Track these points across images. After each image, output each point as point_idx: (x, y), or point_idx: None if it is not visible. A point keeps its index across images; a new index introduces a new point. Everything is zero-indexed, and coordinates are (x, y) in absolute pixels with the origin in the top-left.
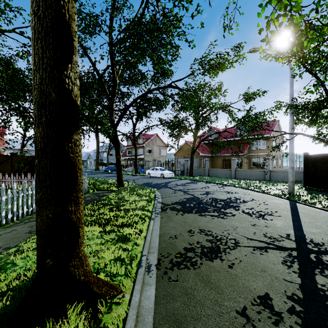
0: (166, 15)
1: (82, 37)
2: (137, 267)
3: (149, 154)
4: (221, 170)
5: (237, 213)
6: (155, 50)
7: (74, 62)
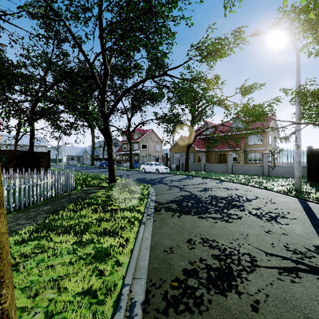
0: None
1: (65, 14)
2: (113, 308)
3: (145, 149)
4: (217, 165)
5: (243, 215)
6: (149, 37)
7: None
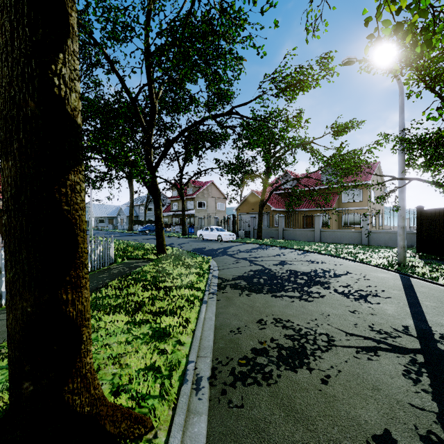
0: (224, 10)
1: (105, 42)
2: (179, 381)
3: (202, 208)
4: (300, 230)
5: (326, 294)
6: (210, 63)
7: (70, 51)
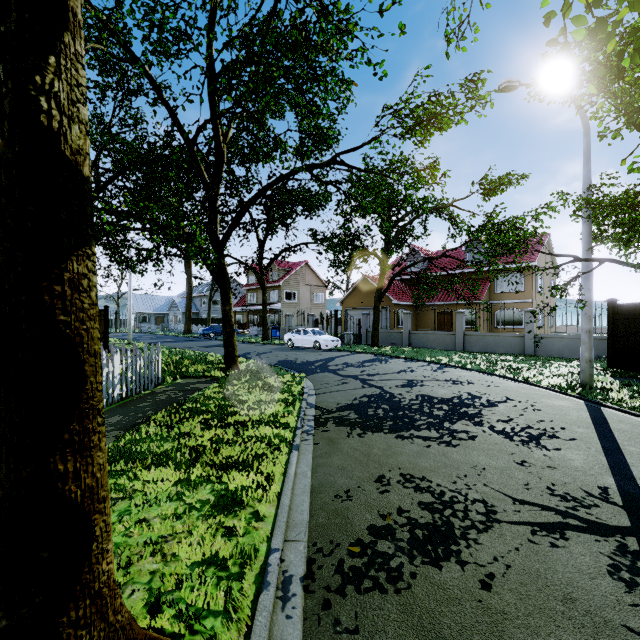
0: (325, 9)
1: (147, 56)
2: (256, 585)
3: (292, 300)
4: (435, 334)
5: (479, 433)
6: (303, 89)
7: (70, 54)
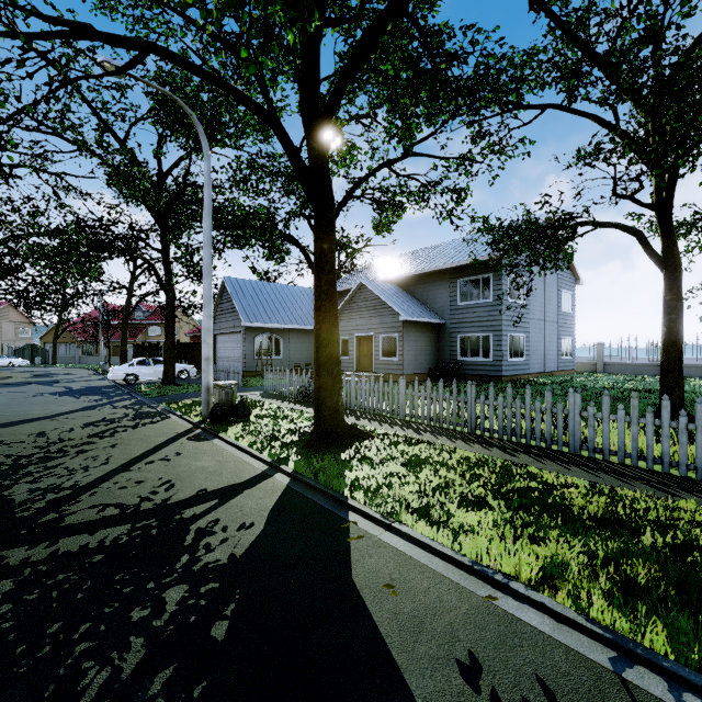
0: (0, 271)
1: None
2: None
3: None
4: (93, 357)
5: (41, 372)
6: None
7: None
